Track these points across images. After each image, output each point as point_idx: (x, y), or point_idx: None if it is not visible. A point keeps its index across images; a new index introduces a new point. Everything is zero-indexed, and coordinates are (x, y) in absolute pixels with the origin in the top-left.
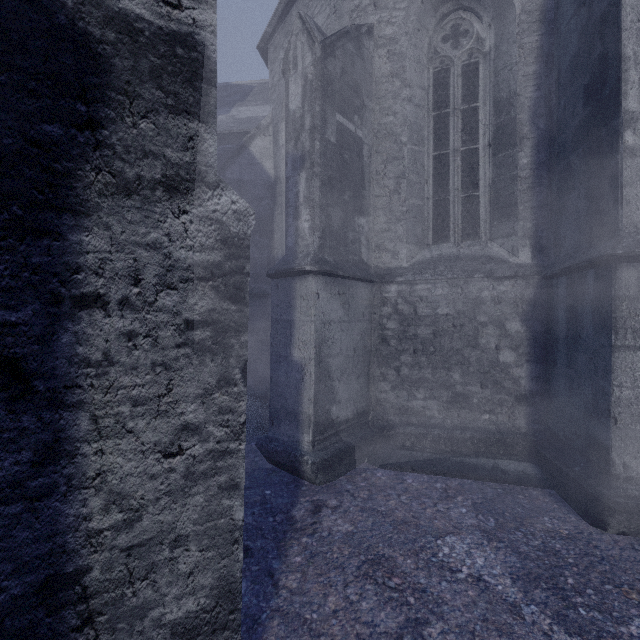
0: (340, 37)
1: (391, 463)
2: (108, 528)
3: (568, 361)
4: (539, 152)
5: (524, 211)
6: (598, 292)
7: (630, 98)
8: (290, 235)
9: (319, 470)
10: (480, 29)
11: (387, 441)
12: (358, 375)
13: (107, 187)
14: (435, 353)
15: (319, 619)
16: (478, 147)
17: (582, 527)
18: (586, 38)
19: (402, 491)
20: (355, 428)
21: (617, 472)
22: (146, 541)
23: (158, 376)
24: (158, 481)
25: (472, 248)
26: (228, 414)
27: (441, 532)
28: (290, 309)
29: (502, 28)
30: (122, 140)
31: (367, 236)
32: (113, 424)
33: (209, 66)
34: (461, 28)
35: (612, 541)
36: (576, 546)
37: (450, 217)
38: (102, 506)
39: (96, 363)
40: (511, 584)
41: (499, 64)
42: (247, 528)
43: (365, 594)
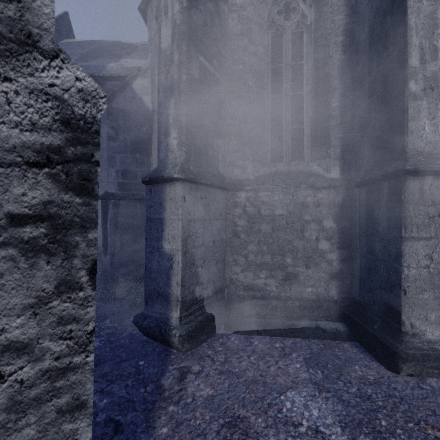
0: None
1: (242, 329)
2: None
3: (367, 248)
4: (345, 99)
5: (335, 140)
6: (391, 198)
7: (413, 57)
8: (162, 150)
9: (185, 340)
10: (304, 8)
11: (238, 311)
12: (216, 261)
13: None
14: (273, 243)
15: None
16: (303, 93)
17: (382, 372)
18: (379, 16)
19: (251, 352)
20: (214, 303)
21: (406, 330)
22: None
23: None
24: None
25: (299, 166)
26: (71, 324)
27: (283, 388)
28: (161, 209)
29: (319, 8)
30: None
31: (223, 154)
32: None
33: None
34: (291, 6)
35: (404, 382)
36: (381, 389)
37: (283, 143)
38: None
39: None
40: (341, 432)
41: (317, 34)
42: (120, 402)
43: None
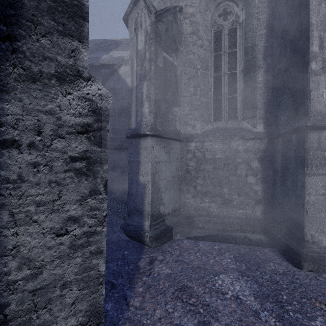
0: (165, 11)
1: (191, 236)
2: (21, 279)
3: (282, 182)
4: (267, 74)
5: (260, 105)
6: (298, 146)
7: (314, 45)
8: (138, 116)
9: (153, 240)
10: (237, 11)
11: (189, 224)
12: (174, 190)
13: (20, 76)
14: (214, 178)
15: (151, 323)
16: (236, 72)
17: (290, 268)
18: (291, 15)
19: (197, 251)
20: (173, 218)
21: (307, 239)
22: (45, 286)
23: (53, 189)
24: (53, 250)
25: (233, 124)
26: (96, 211)
27: (217, 272)
28: (138, 155)
29: (248, 10)
30: (30, 49)
31: (179, 117)
32: (24, 217)
33: (84, 9)
34: (228, 10)
35: (305, 275)
36: (287, 278)
37: (222, 108)
38: (17, 266)
39: (13, 181)
40: (254, 300)
41: (247, 29)
42: (113, 273)
43: (176, 308)
